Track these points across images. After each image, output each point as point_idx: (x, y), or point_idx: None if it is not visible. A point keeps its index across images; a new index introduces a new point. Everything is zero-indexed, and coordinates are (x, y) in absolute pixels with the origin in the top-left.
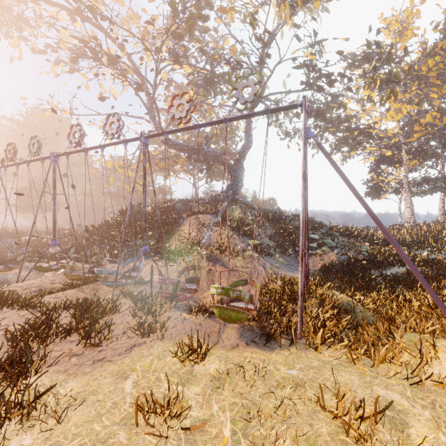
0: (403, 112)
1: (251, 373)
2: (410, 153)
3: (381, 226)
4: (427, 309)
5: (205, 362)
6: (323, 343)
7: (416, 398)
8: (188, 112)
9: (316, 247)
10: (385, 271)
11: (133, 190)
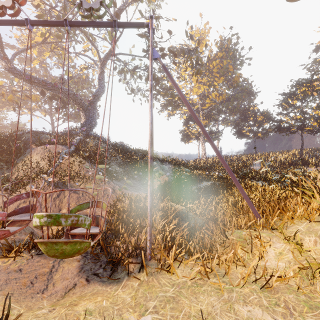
0: (202, 89)
1: None
2: (204, 116)
3: (212, 142)
4: (231, 208)
5: None
6: (174, 260)
7: (273, 306)
8: (15, 1)
9: (154, 172)
10: (198, 185)
11: None
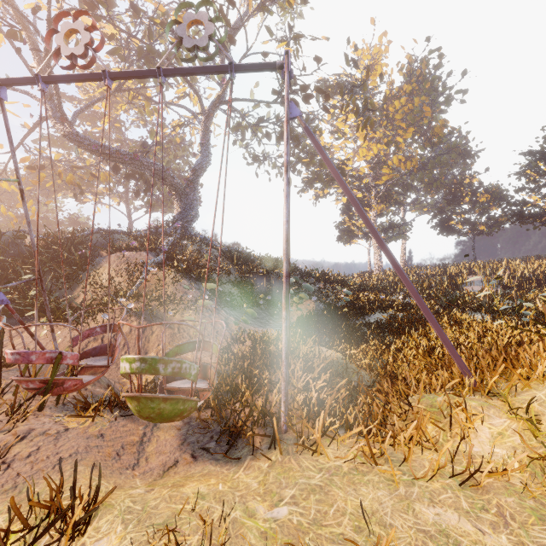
0: (374, 151)
1: (196, 543)
2: (378, 197)
3: (387, 249)
4: (423, 358)
5: (85, 538)
6: (323, 435)
7: (478, 511)
8: (88, 47)
9: (291, 294)
10: (366, 318)
11: None
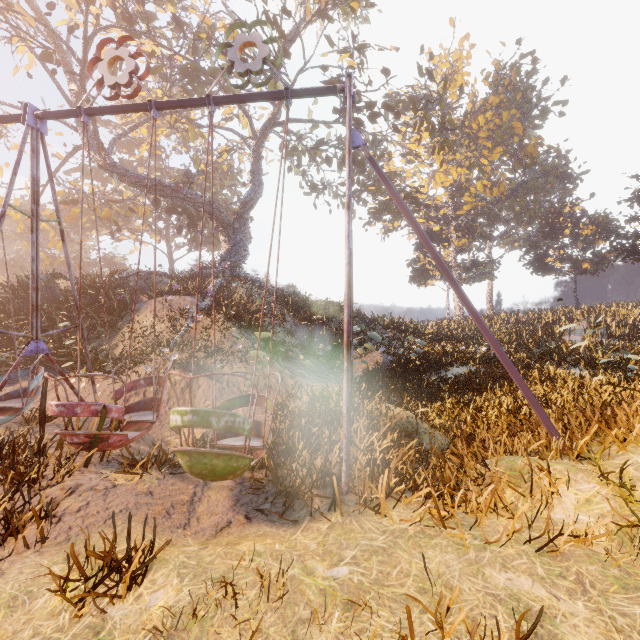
0: (454, 176)
1: (253, 597)
2: (459, 230)
3: (462, 294)
4: (506, 418)
5: (142, 589)
6: (387, 497)
7: (554, 578)
8: (133, 75)
9: (355, 345)
10: (443, 373)
11: (1, 221)
